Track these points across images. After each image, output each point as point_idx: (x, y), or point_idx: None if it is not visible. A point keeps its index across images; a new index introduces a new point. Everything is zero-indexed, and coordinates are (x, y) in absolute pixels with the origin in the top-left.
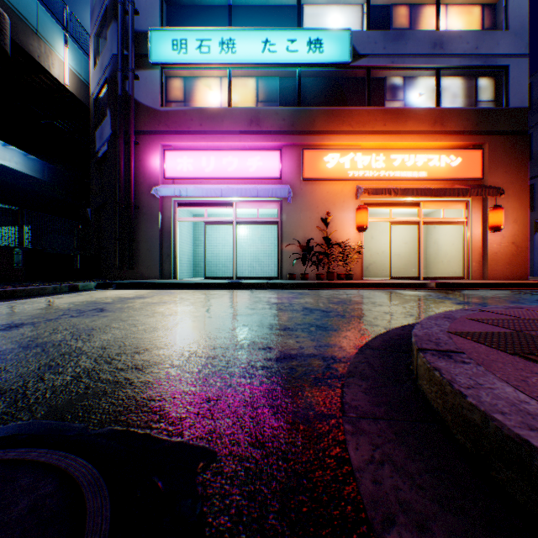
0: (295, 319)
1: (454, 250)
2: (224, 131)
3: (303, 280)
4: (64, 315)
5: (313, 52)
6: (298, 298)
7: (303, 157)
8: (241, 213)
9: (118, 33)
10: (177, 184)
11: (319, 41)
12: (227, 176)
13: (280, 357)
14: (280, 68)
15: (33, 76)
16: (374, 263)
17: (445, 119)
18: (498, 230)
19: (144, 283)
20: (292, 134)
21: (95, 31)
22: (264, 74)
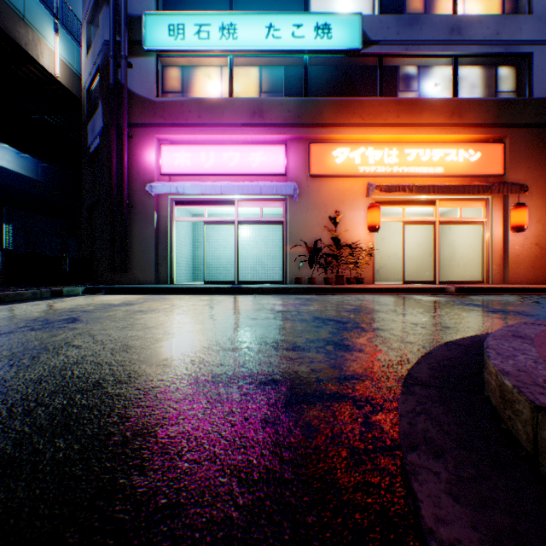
0: (306, 334)
1: (471, 252)
2: (225, 123)
3: (309, 284)
4: (23, 328)
5: (321, 38)
6: (306, 305)
7: (310, 152)
8: (243, 213)
9: (110, 17)
10: (174, 181)
11: (328, 26)
12: (228, 173)
13: (290, 400)
14: (285, 56)
15: (20, 66)
16: (385, 266)
17: (463, 111)
18: (522, 230)
19: (136, 288)
20: (298, 126)
21: (87, 18)
22: (268, 62)
